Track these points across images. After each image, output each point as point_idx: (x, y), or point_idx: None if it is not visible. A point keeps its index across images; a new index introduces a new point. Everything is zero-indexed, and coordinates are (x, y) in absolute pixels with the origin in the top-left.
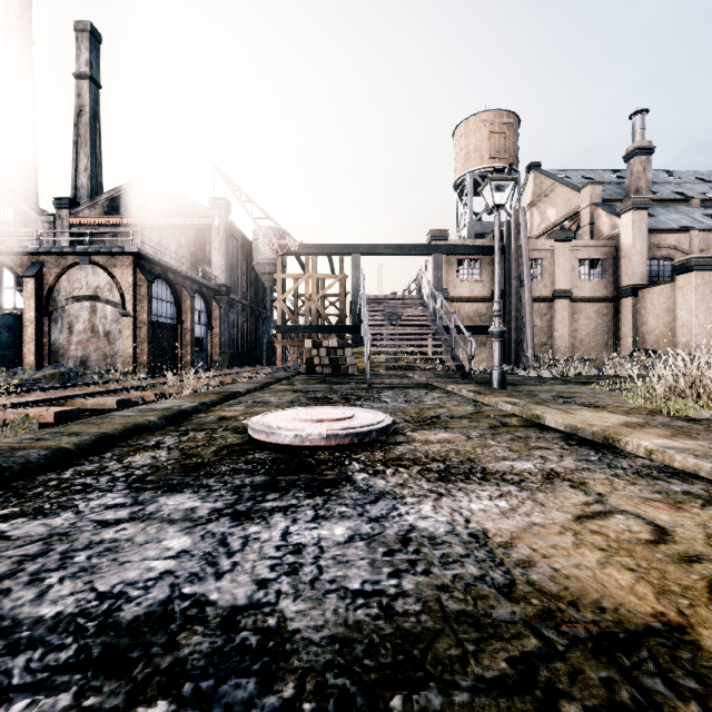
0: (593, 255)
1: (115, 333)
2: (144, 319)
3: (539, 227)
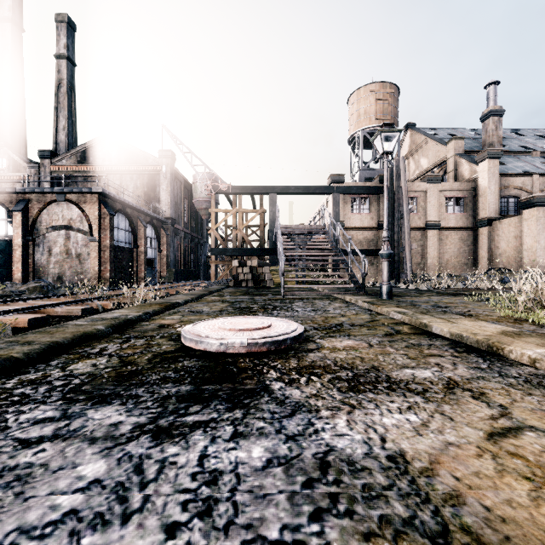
0: (457, 194)
1: (84, 255)
2: (107, 244)
3: (414, 173)
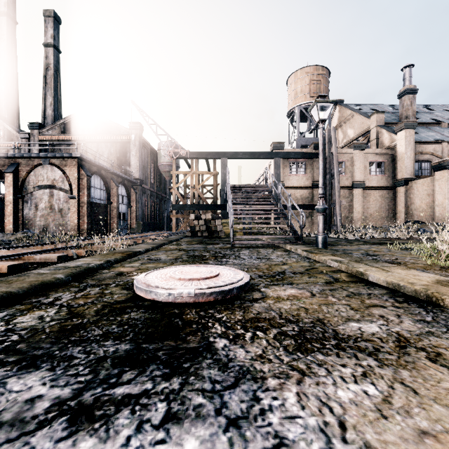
0: (378, 159)
1: (65, 209)
2: (84, 201)
3: (342, 141)
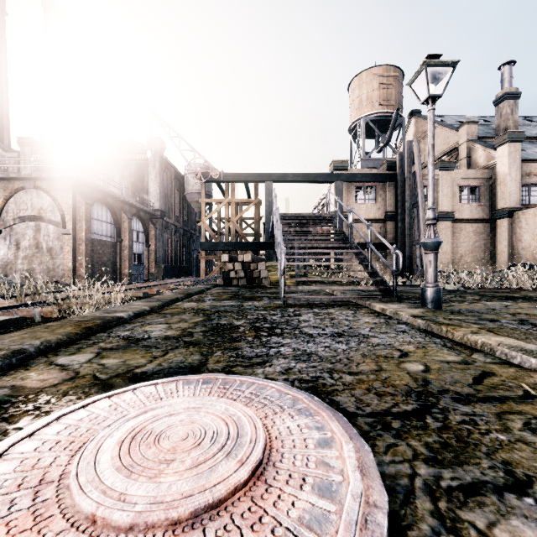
0: (472, 182)
1: (56, 249)
2: (82, 237)
3: None
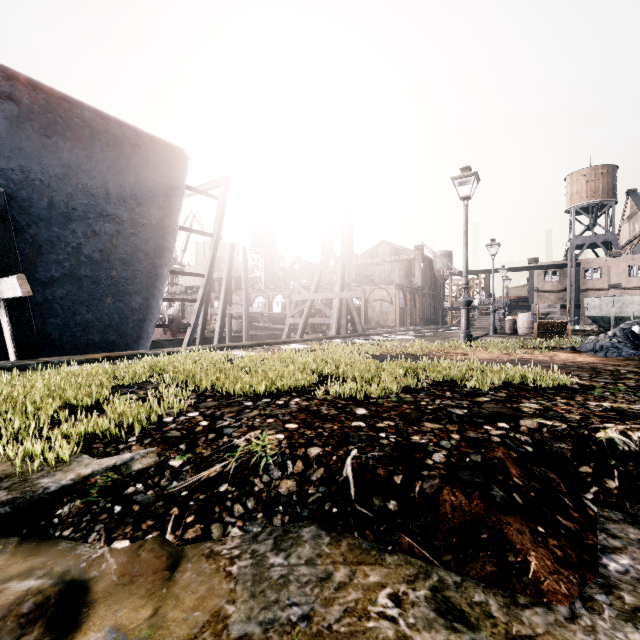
0: (639, 263)
1: (388, 312)
2: (398, 307)
3: (632, 234)
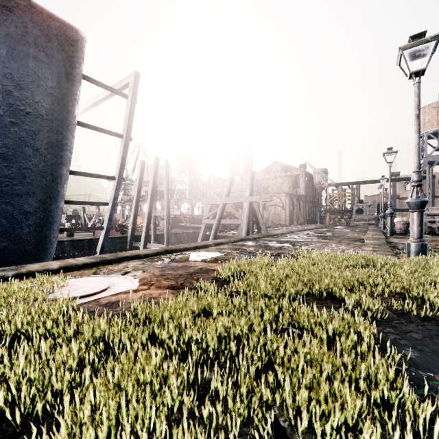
0: None
1: (280, 214)
2: (288, 210)
3: None
